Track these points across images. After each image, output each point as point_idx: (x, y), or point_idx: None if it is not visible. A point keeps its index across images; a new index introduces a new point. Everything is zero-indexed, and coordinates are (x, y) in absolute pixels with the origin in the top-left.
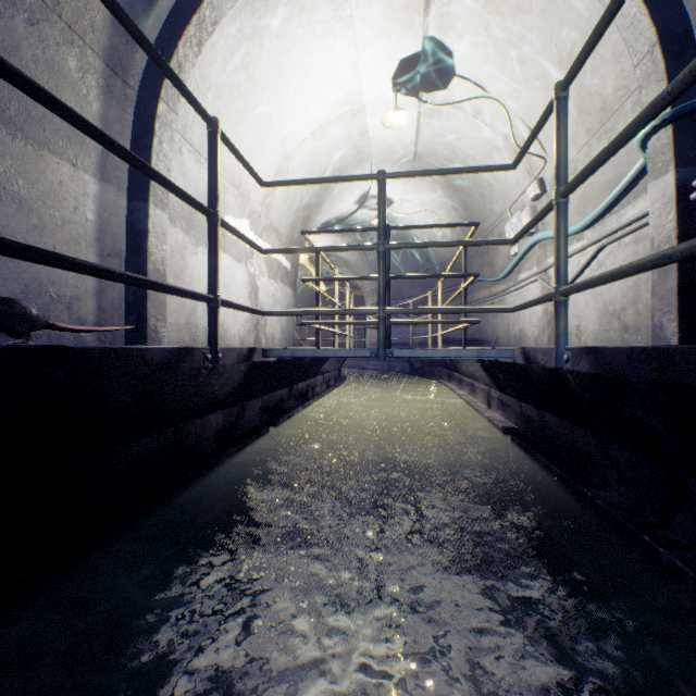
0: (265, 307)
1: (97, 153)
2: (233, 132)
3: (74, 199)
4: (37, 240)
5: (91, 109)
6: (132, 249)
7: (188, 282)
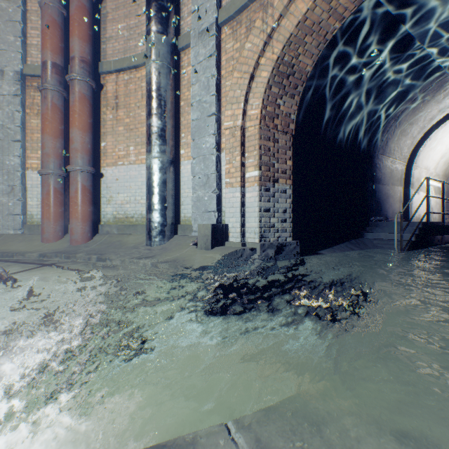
0: (433, 206)
1: (399, 181)
2: (426, 155)
3: (396, 192)
4: (393, 203)
5: (399, 173)
6: (404, 199)
7: (412, 204)
